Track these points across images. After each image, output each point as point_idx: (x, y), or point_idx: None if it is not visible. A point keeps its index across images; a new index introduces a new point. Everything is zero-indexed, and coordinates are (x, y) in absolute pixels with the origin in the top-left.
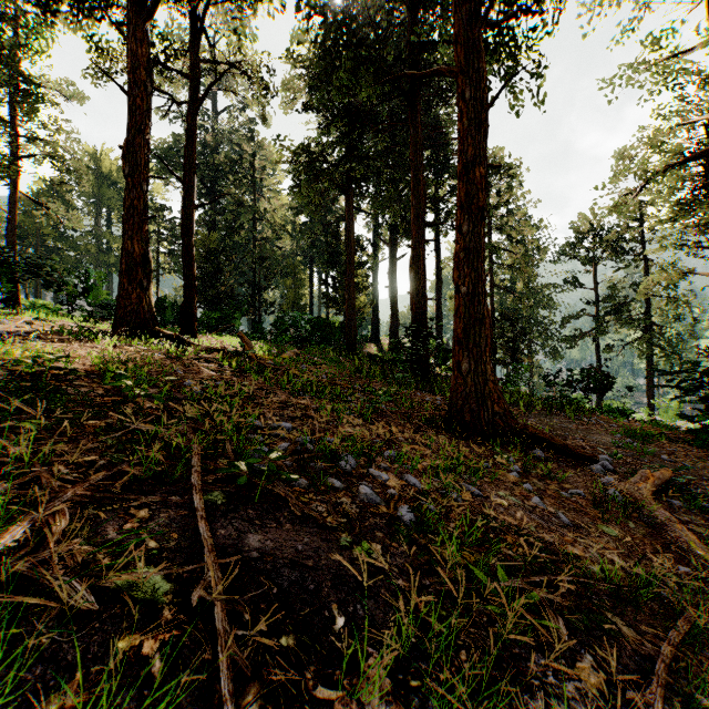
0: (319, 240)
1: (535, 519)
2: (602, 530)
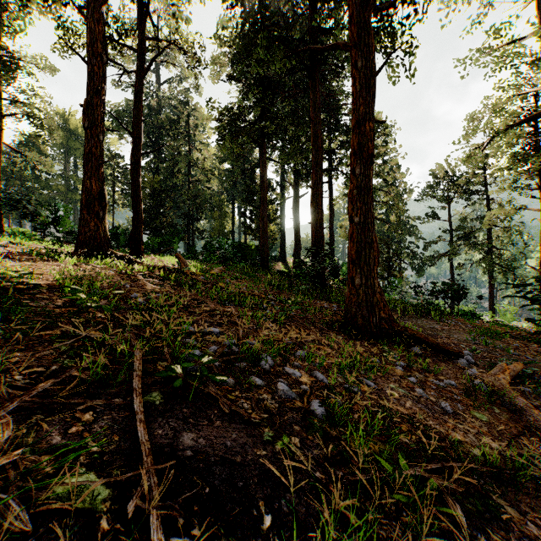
0: (239, 183)
1: (421, 407)
2: (474, 415)
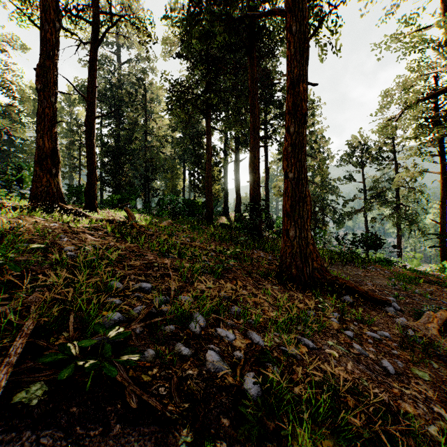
0: (189, 149)
1: (363, 369)
2: (416, 374)
